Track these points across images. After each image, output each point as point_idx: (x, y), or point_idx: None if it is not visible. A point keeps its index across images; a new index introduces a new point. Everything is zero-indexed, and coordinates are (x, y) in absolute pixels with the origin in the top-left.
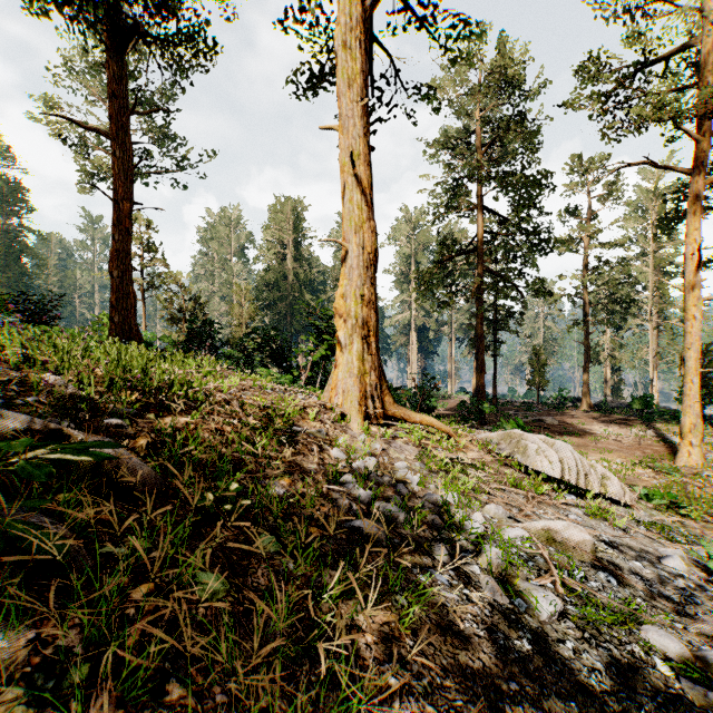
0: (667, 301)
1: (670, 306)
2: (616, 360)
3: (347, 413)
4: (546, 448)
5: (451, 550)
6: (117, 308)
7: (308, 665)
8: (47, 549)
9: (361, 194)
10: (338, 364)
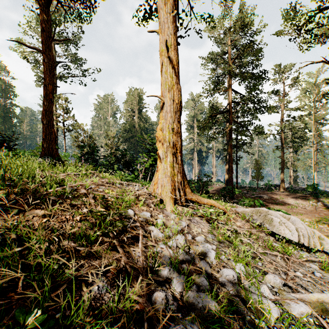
0: (321, 137)
1: (322, 140)
2: (296, 166)
3: (163, 199)
4: (285, 221)
5: None
6: (45, 139)
7: None
8: None
9: (172, 68)
10: (158, 169)
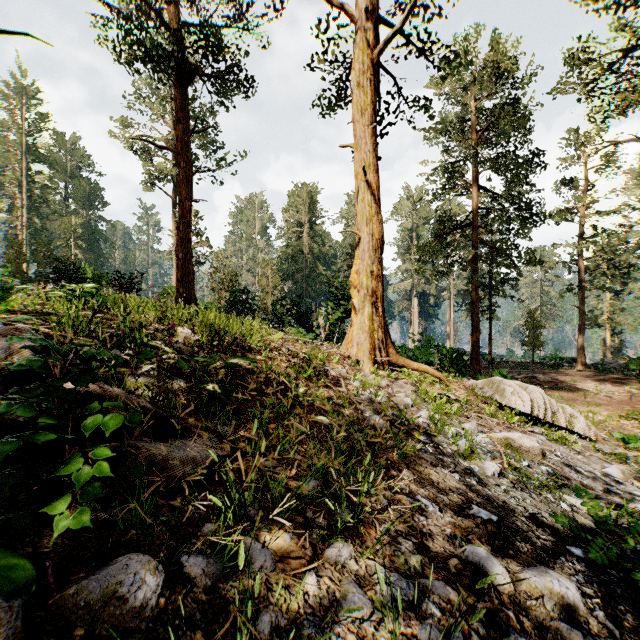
0: None
1: None
2: (615, 323)
3: (360, 360)
4: (520, 391)
5: (433, 440)
6: (181, 282)
7: (352, 463)
8: (242, 397)
9: (371, 195)
10: (353, 324)
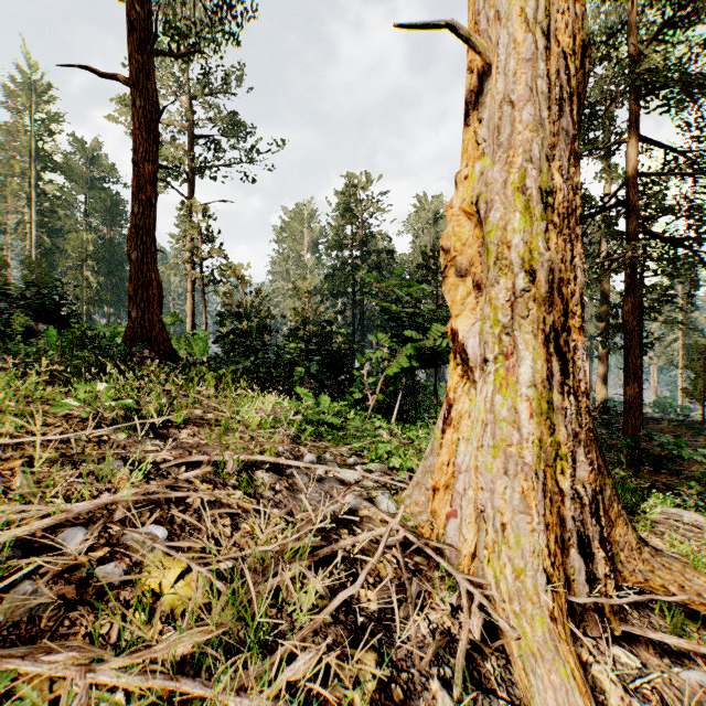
0: None
1: None
2: None
3: (507, 633)
4: None
5: None
6: (135, 299)
7: None
8: None
9: None
10: (454, 416)
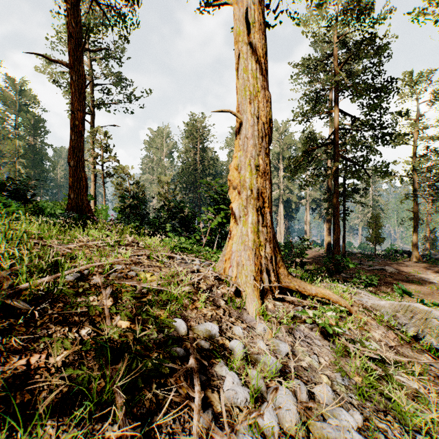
0: None
1: None
2: (434, 223)
3: (241, 290)
4: None
5: None
6: (73, 188)
7: None
8: None
9: (256, 62)
10: (232, 236)
